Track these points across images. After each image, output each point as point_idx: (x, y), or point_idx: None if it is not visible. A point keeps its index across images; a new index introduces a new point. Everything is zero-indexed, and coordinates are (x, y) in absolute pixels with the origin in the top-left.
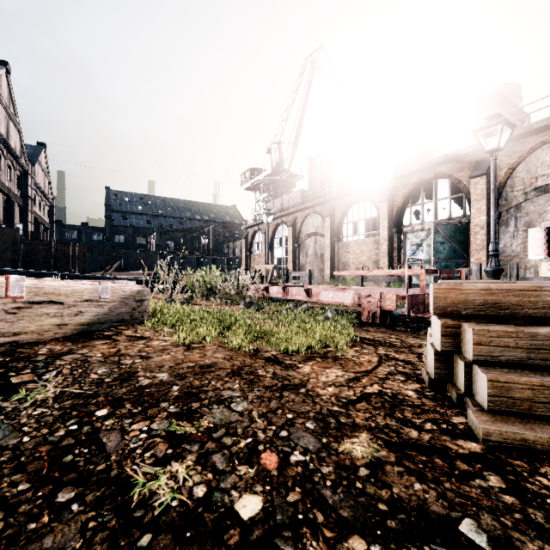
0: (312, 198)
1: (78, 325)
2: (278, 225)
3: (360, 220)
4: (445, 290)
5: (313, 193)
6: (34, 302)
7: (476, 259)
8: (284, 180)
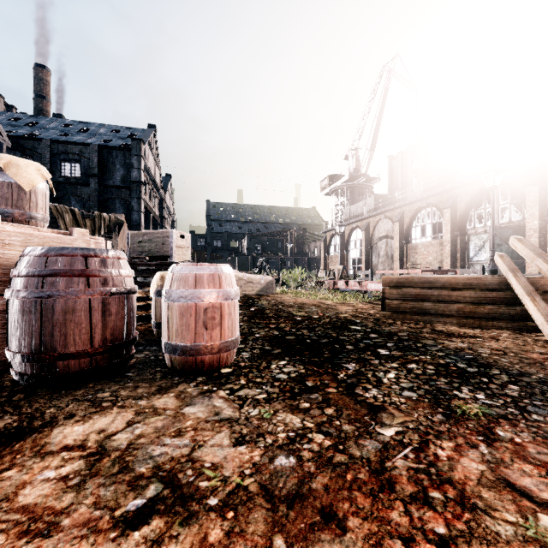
0: (385, 204)
1: (256, 291)
2: (353, 229)
3: (427, 224)
4: (385, 278)
5: (386, 199)
6: (248, 281)
7: None
8: (361, 184)
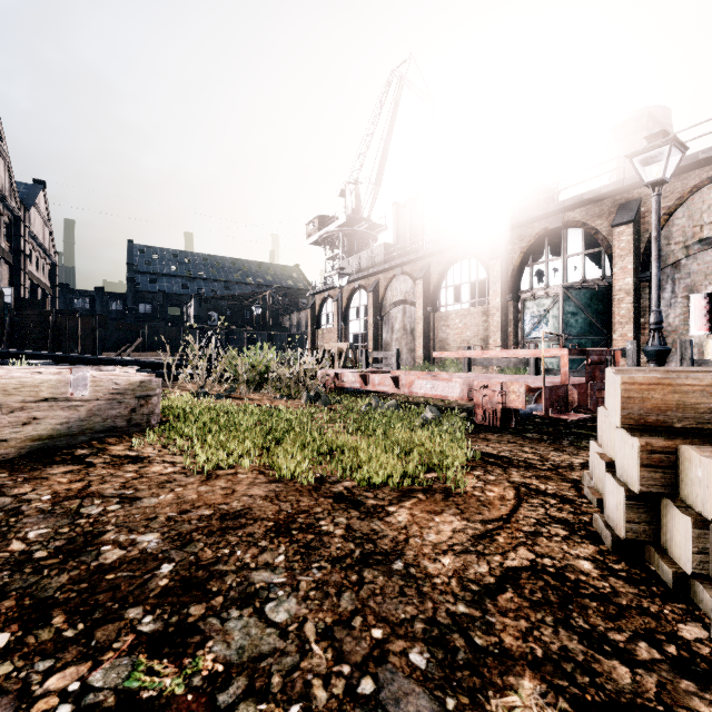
0: (399, 255)
1: (30, 440)
2: (355, 290)
3: (463, 283)
4: (643, 385)
5: (400, 249)
6: None
7: (620, 336)
8: (363, 231)
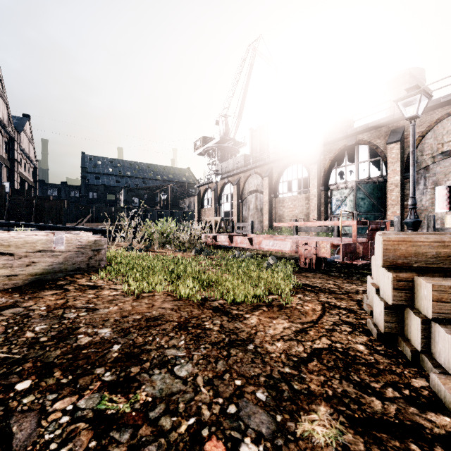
0: (253, 162)
1: (30, 275)
2: (225, 184)
3: (293, 180)
4: (395, 242)
5: (254, 158)
6: None
7: (391, 213)
8: (230, 146)
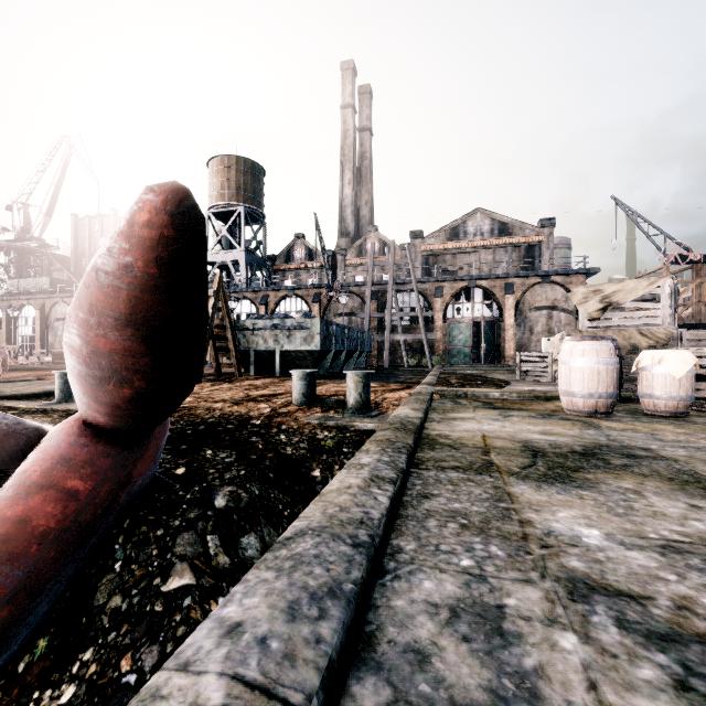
0: (64, 286)
1: None
2: (24, 305)
3: None
4: (54, 353)
5: (65, 282)
6: None
7: None
8: (34, 248)
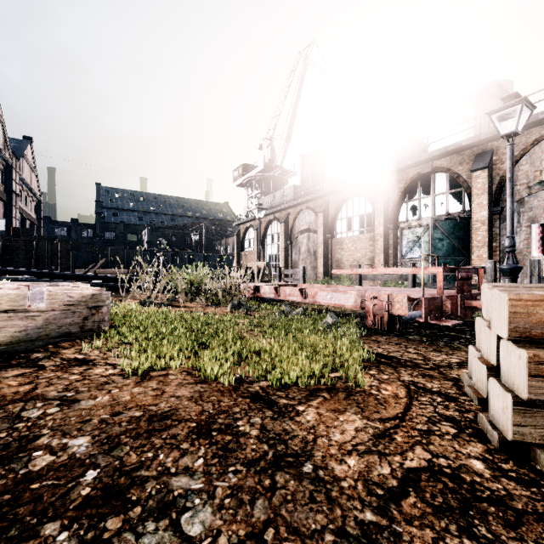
0: (305, 194)
1: None
2: (271, 221)
3: (354, 216)
4: (529, 301)
5: (306, 189)
6: None
7: (477, 257)
8: (277, 176)
